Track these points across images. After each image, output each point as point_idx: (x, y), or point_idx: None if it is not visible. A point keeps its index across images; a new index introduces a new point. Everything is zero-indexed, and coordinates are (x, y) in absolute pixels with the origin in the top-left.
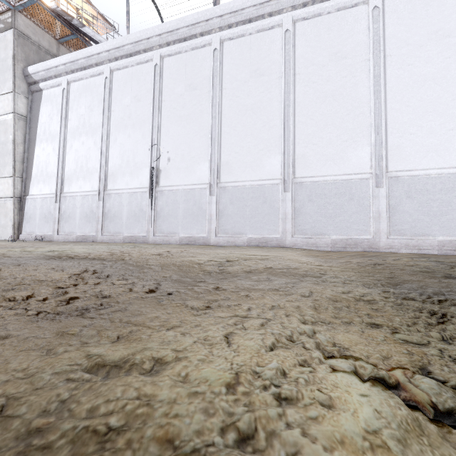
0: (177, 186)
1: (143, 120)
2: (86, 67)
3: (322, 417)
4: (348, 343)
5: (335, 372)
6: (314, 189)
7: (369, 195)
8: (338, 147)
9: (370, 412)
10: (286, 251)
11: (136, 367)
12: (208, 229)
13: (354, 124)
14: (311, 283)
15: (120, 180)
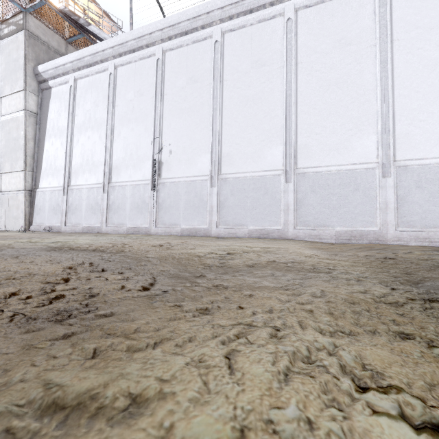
0: (178, 178)
1: (146, 113)
2: (92, 64)
3: None
4: (380, 364)
5: (377, 416)
6: (317, 179)
7: (375, 185)
8: (342, 136)
9: None
10: (289, 243)
11: (104, 409)
12: (209, 220)
13: (359, 112)
14: (321, 280)
15: (123, 173)
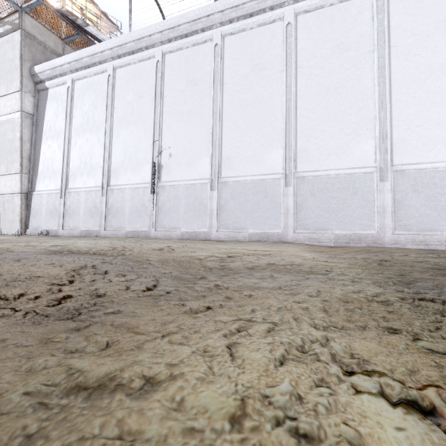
0: (178, 181)
1: (145, 116)
2: (90, 65)
3: None
4: (367, 354)
5: (359, 394)
6: (316, 183)
7: (373, 189)
8: (341, 140)
9: None
10: (288, 247)
11: (122, 387)
12: (209, 224)
13: (358, 117)
14: (318, 281)
15: (122, 176)
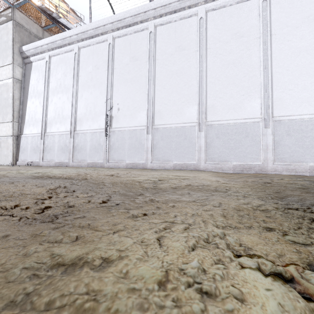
0: (124, 127)
1: (101, 82)
2: (62, 46)
3: (237, 311)
4: (251, 244)
5: (244, 268)
6: (220, 129)
7: (259, 133)
8: (237, 99)
9: (275, 305)
10: (201, 173)
11: (88, 264)
12: (146, 157)
13: (249, 83)
14: (220, 196)
15: (85, 124)
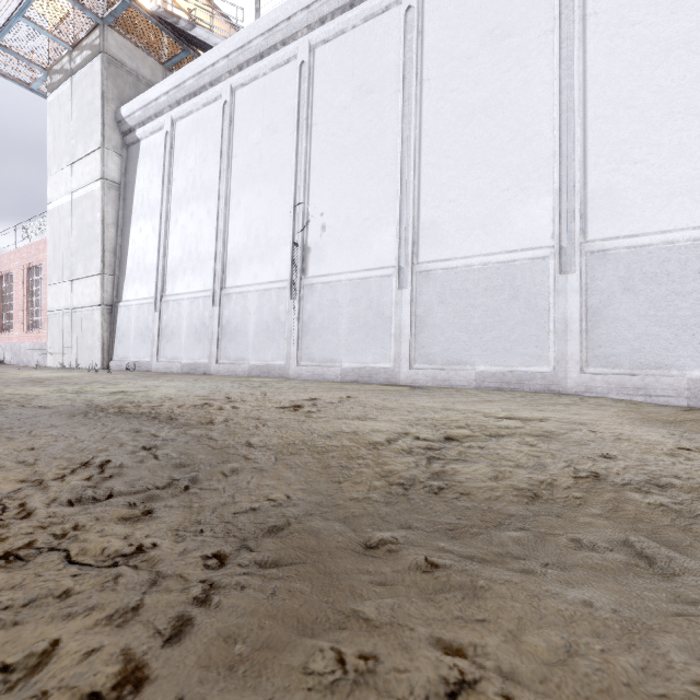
0: (337, 274)
1: (281, 163)
2: (197, 91)
3: None
4: None
5: None
6: (638, 263)
7: None
8: None
9: None
10: (579, 407)
11: None
12: (395, 353)
13: None
14: None
15: (244, 270)
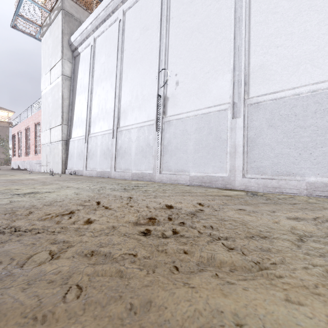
0: (186, 113)
1: (151, 48)
2: (105, 18)
3: None
4: None
5: None
6: None
7: None
8: None
9: None
10: None
11: None
12: (230, 166)
13: None
14: None
15: (129, 116)
